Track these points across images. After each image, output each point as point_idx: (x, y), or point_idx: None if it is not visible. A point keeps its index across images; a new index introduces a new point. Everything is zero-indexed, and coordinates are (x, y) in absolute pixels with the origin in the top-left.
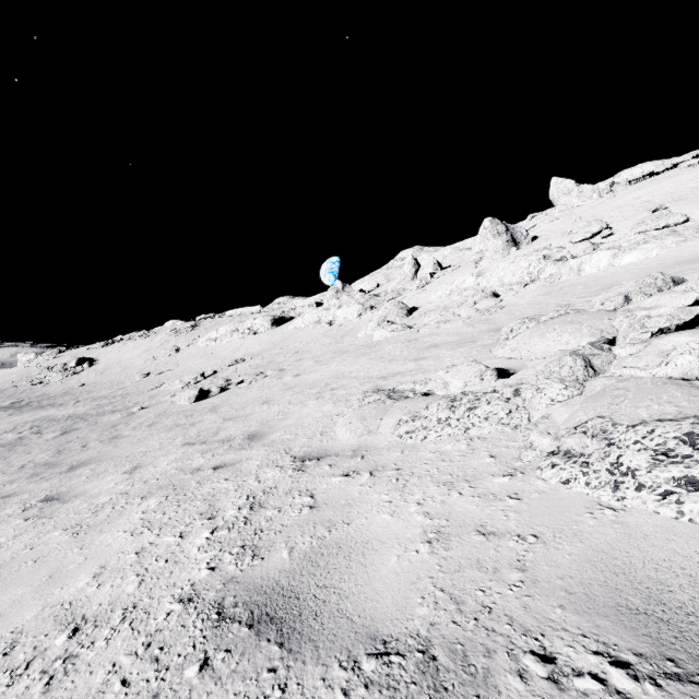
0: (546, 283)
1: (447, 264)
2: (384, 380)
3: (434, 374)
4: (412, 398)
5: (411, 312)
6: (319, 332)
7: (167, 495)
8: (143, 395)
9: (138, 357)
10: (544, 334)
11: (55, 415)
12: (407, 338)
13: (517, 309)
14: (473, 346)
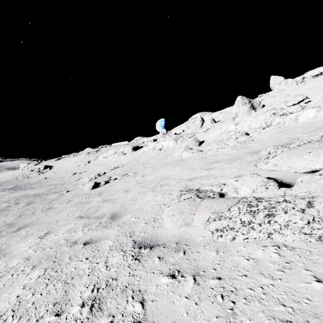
0: (276, 127)
1: (217, 120)
2: (191, 181)
3: (221, 179)
4: (212, 197)
5: (201, 143)
6: (155, 153)
7: (47, 268)
8: (70, 184)
9: (71, 165)
10: (301, 156)
11: (29, 193)
12: (200, 156)
13: (262, 141)
14: (242, 162)
